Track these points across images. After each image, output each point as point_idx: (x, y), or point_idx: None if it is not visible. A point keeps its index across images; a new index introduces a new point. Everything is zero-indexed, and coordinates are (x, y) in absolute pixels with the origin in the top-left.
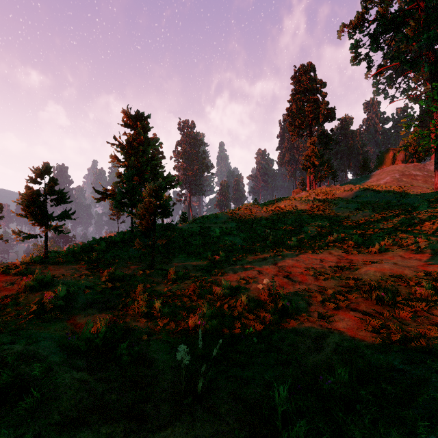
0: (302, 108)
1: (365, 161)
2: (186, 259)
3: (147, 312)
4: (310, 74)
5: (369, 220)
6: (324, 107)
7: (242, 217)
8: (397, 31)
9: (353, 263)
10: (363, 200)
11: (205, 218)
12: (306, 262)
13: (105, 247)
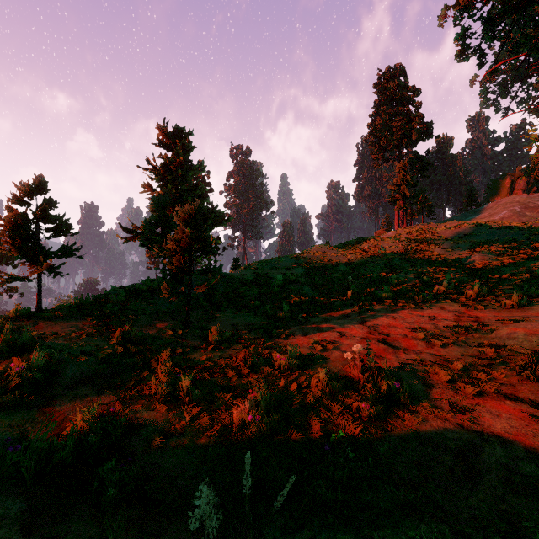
0: (388, 123)
1: (470, 192)
2: (236, 315)
3: (169, 394)
4: (399, 79)
5: (489, 263)
6: (418, 120)
7: (312, 262)
8: (522, 12)
9: (482, 322)
10: (476, 239)
11: (263, 263)
12: (408, 320)
13: (126, 298)
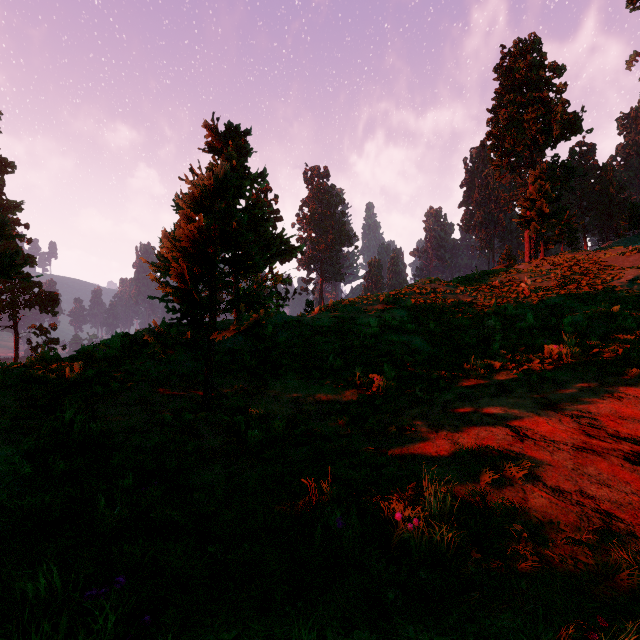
0: (516, 117)
1: (632, 210)
2: (302, 384)
3: None
4: (532, 56)
5: None
6: (562, 109)
7: (419, 302)
8: None
9: None
10: None
11: (346, 303)
12: None
13: (123, 351)
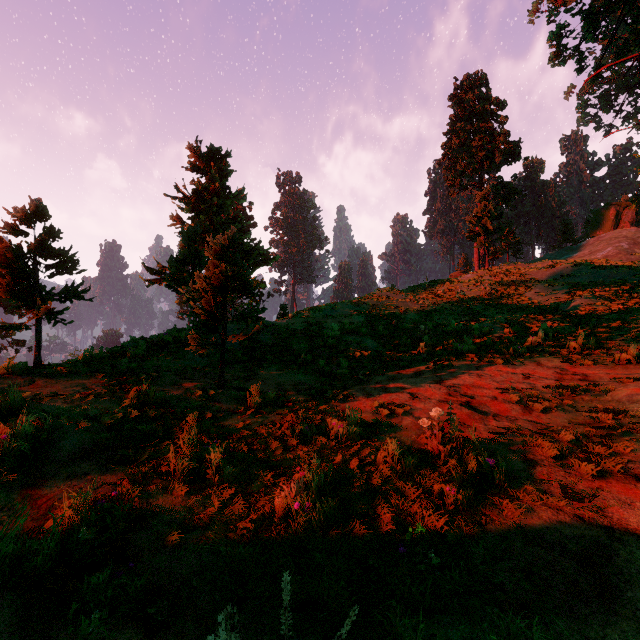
0: (466, 143)
1: (566, 225)
2: (282, 373)
3: (193, 472)
4: (480, 90)
5: (594, 310)
6: (503, 139)
7: (375, 309)
8: (631, 4)
9: (592, 381)
10: (575, 281)
11: (316, 310)
12: (497, 379)
13: (147, 351)
